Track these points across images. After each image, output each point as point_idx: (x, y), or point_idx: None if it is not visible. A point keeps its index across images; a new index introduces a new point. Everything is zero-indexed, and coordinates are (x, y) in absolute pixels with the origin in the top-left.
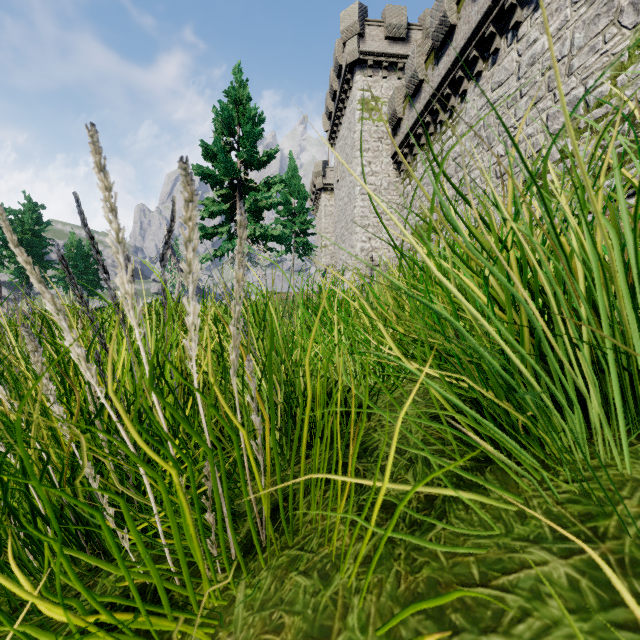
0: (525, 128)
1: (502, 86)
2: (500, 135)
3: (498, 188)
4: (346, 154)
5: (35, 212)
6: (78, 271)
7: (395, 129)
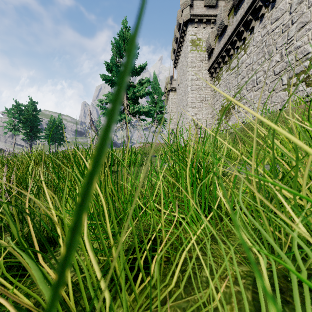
0: (295, 42)
1: (278, 20)
2: (277, 49)
3: (275, 81)
4: (183, 70)
5: (34, 105)
6: (53, 133)
7: (210, 55)
